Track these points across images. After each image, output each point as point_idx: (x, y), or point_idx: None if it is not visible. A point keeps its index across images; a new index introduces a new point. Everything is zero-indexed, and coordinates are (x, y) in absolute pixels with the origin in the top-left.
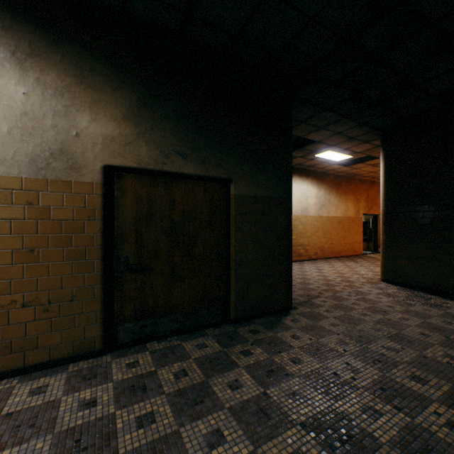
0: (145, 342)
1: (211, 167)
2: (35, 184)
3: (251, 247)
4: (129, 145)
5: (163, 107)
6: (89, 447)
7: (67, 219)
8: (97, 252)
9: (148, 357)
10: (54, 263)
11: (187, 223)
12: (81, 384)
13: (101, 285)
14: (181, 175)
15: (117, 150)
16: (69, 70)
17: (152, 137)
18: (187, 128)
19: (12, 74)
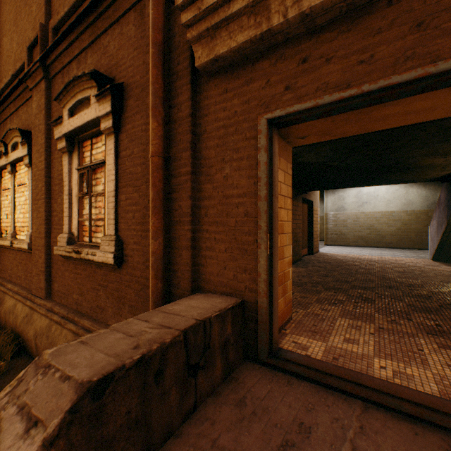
0: None
1: None
2: (427, 211)
3: None
4: None
5: None
6: None
7: None
8: None
9: None
10: None
11: None
12: None
13: None
14: None
15: None
16: (435, 184)
17: None
18: None
19: (422, 189)
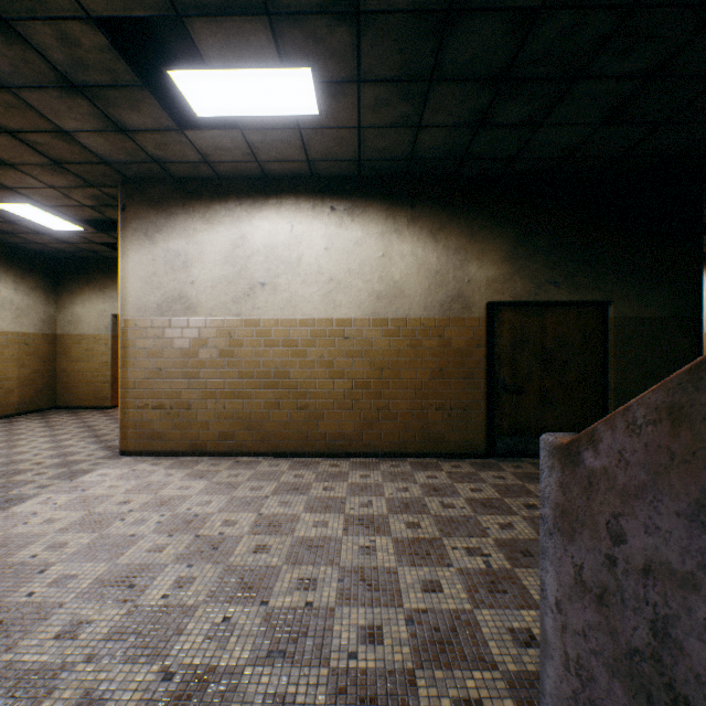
0: (518, 457)
1: (585, 291)
2: (442, 322)
3: (636, 376)
4: (506, 282)
5: (535, 242)
6: (517, 492)
7: (461, 347)
8: (482, 374)
9: (528, 465)
10: (453, 380)
11: (558, 349)
12: (484, 469)
13: (485, 401)
14: (552, 303)
15: (496, 288)
16: (463, 233)
17: (525, 272)
18: (559, 257)
19: (430, 246)
